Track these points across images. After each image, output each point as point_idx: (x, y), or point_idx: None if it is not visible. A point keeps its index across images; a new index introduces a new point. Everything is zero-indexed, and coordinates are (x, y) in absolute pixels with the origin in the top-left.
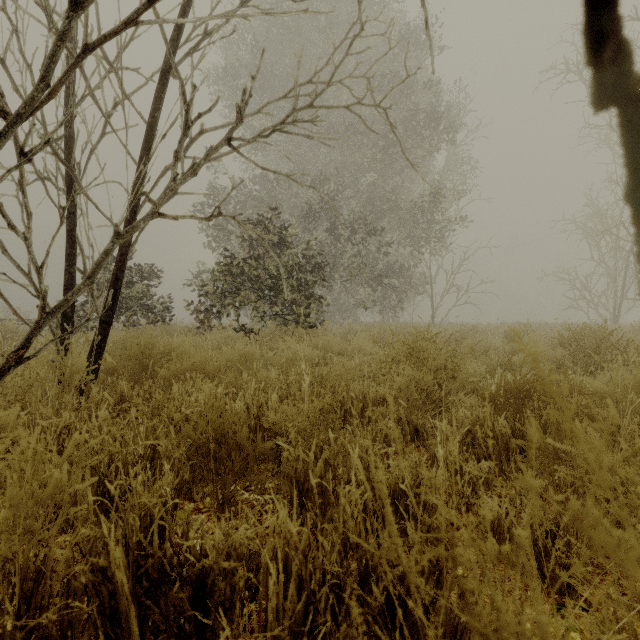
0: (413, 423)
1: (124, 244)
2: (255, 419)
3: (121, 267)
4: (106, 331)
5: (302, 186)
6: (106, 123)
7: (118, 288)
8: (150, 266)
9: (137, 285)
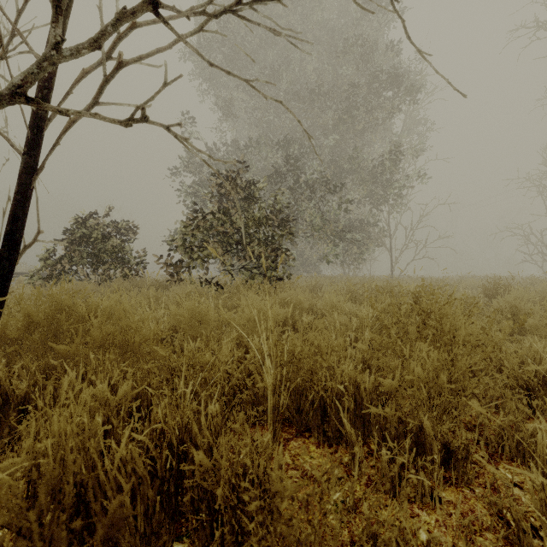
0: (441, 439)
1: (24, 170)
2: (177, 448)
3: (21, 201)
4: (0, 288)
5: (266, 98)
6: (15, 21)
7: (17, 230)
8: (126, 222)
9: (111, 240)
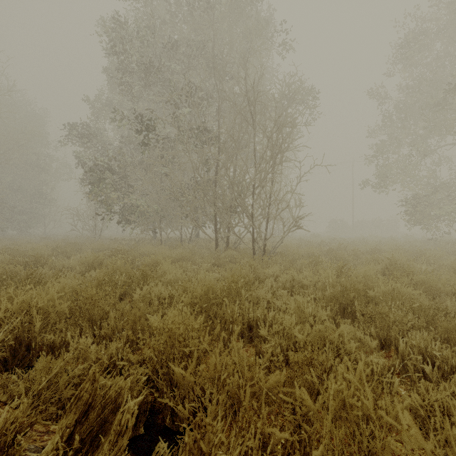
0: None
1: None
2: None
3: None
4: None
5: None
6: None
7: None
8: None
9: None
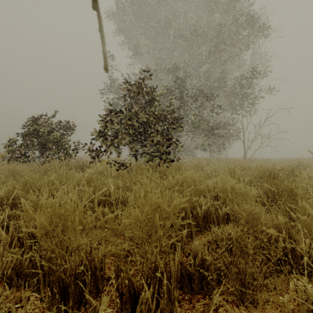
0: None
1: None
2: None
3: None
4: None
5: None
6: None
7: None
8: (65, 121)
9: (53, 133)
